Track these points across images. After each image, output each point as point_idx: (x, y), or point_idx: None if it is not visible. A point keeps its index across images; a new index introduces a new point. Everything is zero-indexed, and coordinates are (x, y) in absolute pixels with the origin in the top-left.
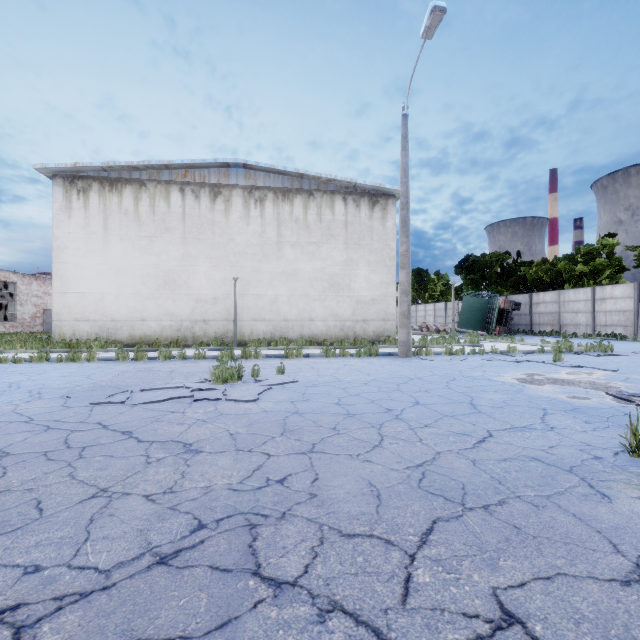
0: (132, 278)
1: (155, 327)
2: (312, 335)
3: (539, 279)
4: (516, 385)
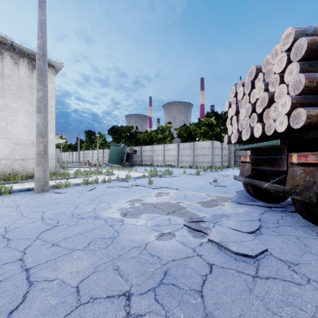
0: None
1: None
2: None
3: (145, 140)
4: (116, 223)
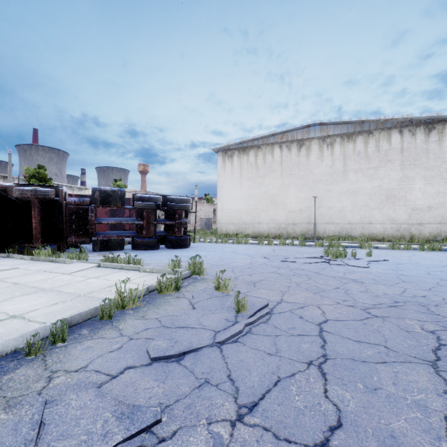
0: (253, 200)
1: (265, 227)
2: (371, 234)
3: None
4: None
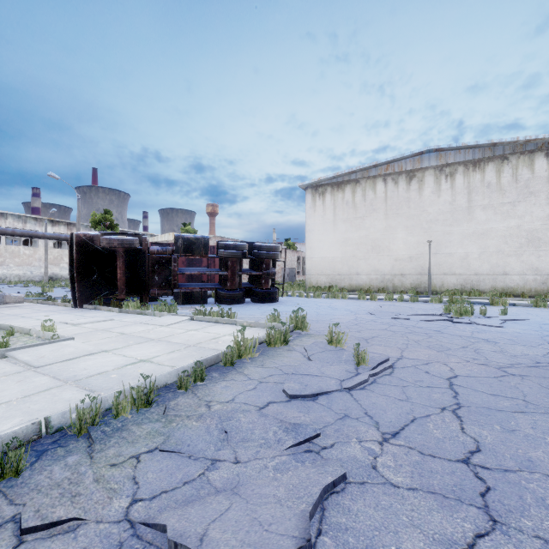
0: (350, 246)
1: (365, 279)
2: (506, 288)
3: None
4: None
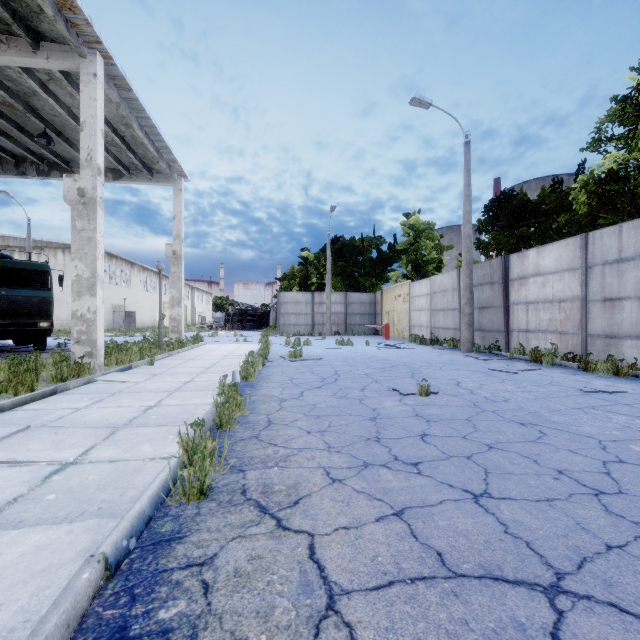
0: None
1: None
2: None
3: None
4: None
